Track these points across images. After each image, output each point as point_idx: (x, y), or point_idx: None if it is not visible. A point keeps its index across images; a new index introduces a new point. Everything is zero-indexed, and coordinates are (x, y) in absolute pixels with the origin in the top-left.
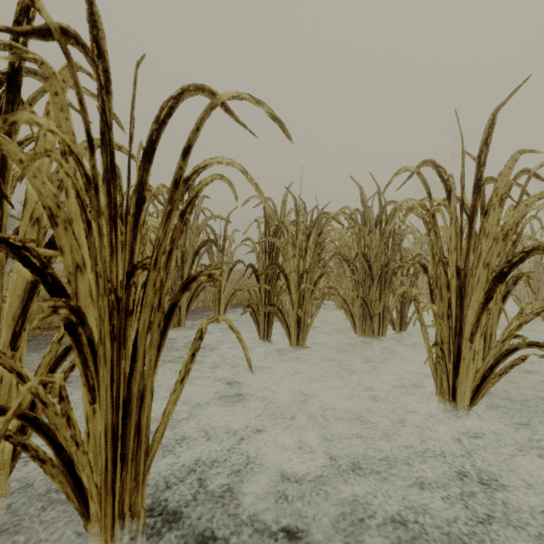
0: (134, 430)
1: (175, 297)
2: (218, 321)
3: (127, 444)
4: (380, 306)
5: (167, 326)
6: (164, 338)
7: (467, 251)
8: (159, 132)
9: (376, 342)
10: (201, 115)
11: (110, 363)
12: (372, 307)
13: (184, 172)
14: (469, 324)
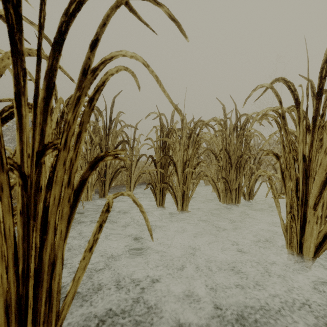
0: (45, 296)
1: (84, 174)
2: None
3: (38, 308)
4: (236, 183)
5: (77, 201)
6: (74, 212)
7: (311, 142)
8: (68, 24)
9: (234, 207)
10: (107, 11)
11: (12, 239)
12: (231, 184)
13: (91, 62)
14: (313, 196)
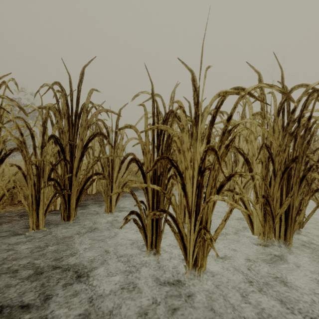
0: None
1: None
2: (110, 211)
3: None
4: (284, 206)
5: None
6: None
7: None
8: None
9: (278, 244)
10: None
11: None
12: (274, 206)
13: None
14: None
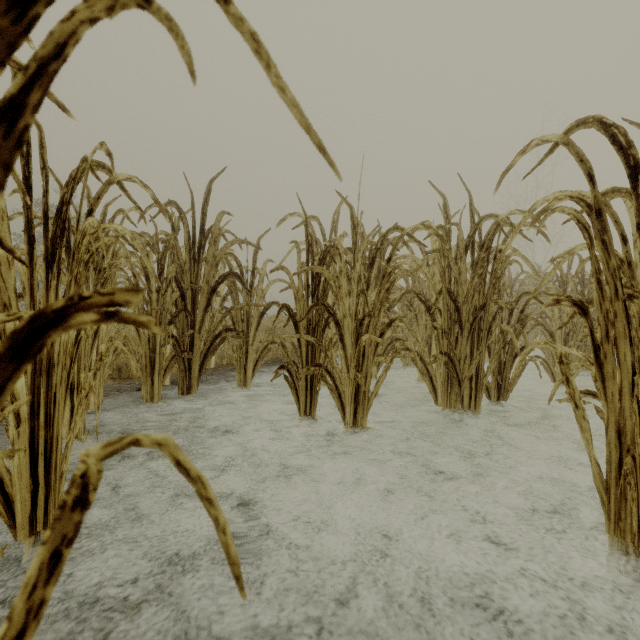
0: None
1: None
2: (245, 385)
3: None
4: (472, 366)
5: None
6: None
7: None
8: None
9: (467, 417)
10: None
11: None
12: (461, 367)
13: None
14: None
